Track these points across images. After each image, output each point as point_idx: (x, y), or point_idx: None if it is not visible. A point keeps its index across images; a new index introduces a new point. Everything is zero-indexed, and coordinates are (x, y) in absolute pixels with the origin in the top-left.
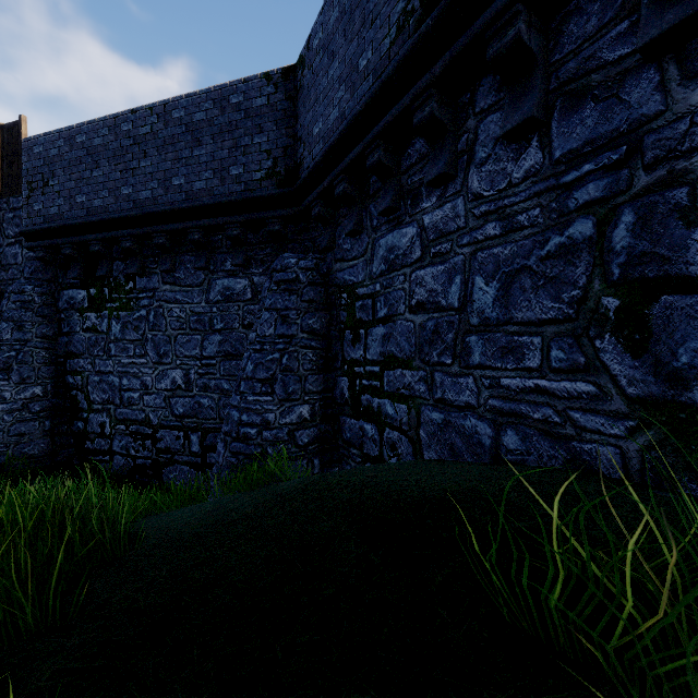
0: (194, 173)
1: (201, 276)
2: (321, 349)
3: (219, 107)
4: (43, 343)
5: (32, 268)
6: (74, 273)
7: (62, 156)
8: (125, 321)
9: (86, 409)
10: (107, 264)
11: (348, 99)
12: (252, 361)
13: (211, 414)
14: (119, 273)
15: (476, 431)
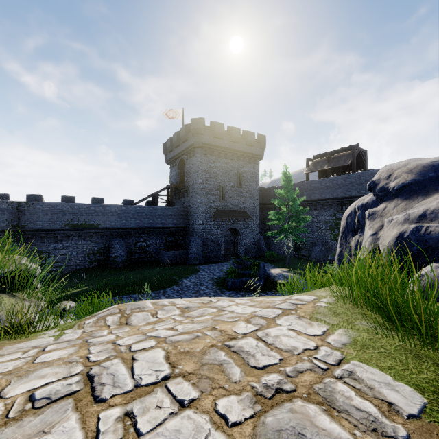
0: None
1: None
2: None
3: None
4: None
5: None
6: None
7: None
8: None
9: None
10: None
11: (50, 225)
12: None
13: None
14: None
15: (73, 267)
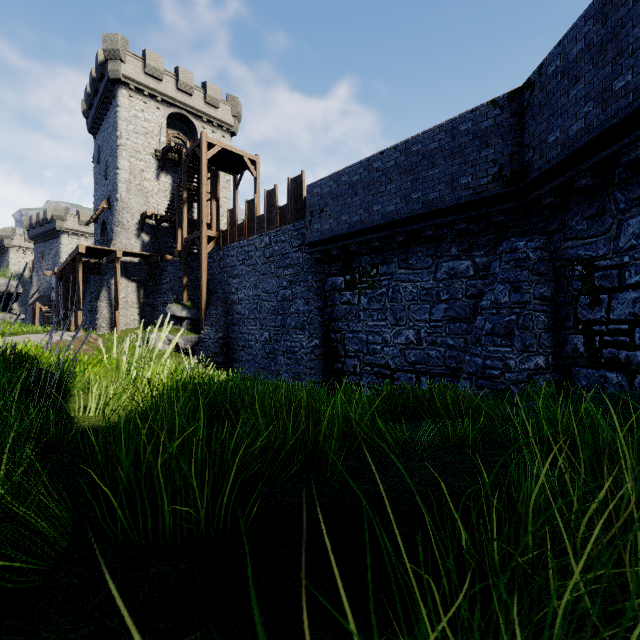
0: (429, 188)
1: (429, 261)
2: (551, 312)
3: (450, 135)
4: (318, 312)
5: (308, 265)
6: (337, 266)
7: (332, 192)
8: (371, 296)
9: (343, 355)
10: (359, 258)
11: (597, 113)
12: (490, 322)
13: (437, 363)
14: (366, 264)
15: None
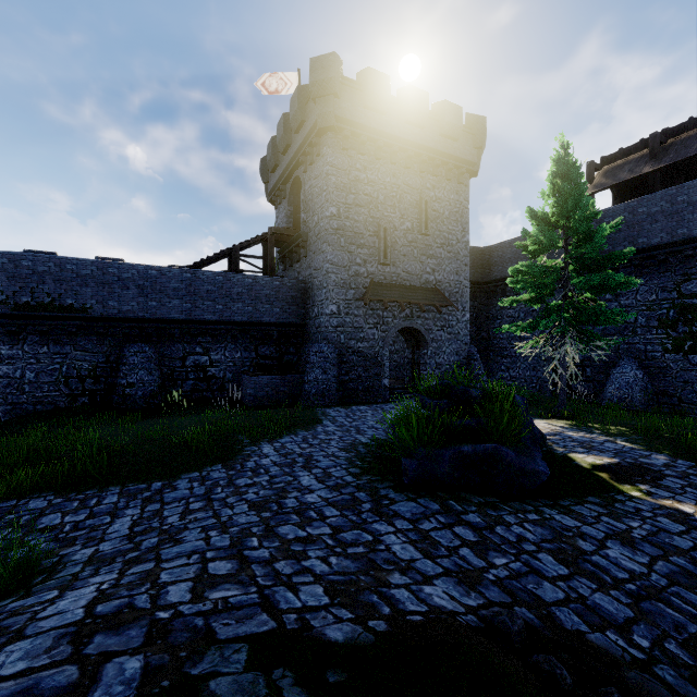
0: None
1: None
2: None
3: None
4: None
5: None
6: None
7: None
8: None
9: None
10: None
11: None
12: None
13: None
14: None
15: (27, 407)
